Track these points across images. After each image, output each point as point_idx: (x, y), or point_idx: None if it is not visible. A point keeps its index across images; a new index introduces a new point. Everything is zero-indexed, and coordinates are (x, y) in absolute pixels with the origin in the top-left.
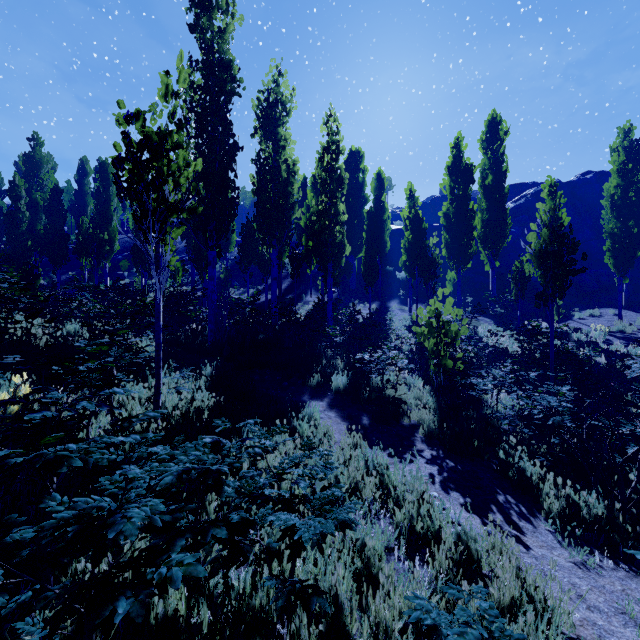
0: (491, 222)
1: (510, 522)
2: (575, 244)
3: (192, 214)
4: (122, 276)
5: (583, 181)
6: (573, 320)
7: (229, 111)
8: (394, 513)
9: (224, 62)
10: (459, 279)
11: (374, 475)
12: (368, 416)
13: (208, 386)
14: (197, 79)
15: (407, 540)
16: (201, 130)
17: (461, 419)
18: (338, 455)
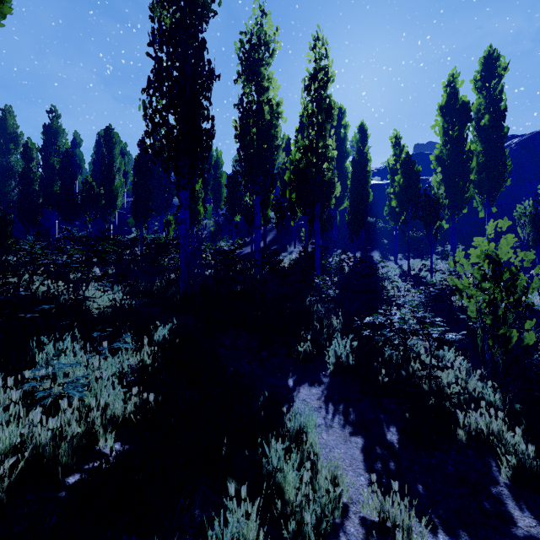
0: (487, 165)
1: None
2: None
3: None
4: (130, 231)
5: None
6: None
7: (201, 27)
8: None
9: None
10: (453, 226)
11: None
12: (393, 423)
13: (154, 360)
14: None
15: None
16: (171, 53)
17: None
18: None
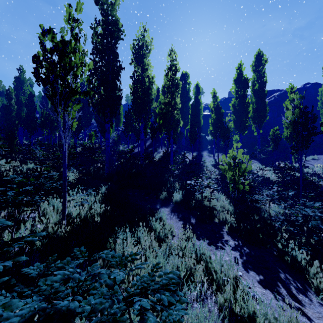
0: (258, 109)
1: (292, 296)
2: (315, 117)
3: (86, 96)
4: None
5: (305, 88)
6: (303, 161)
7: (116, 47)
8: (216, 292)
9: (114, 21)
10: (240, 139)
11: (202, 263)
12: (194, 217)
13: (102, 199)
14: (99, 31)
15: (228, 319)
16: (101, 58)
17: (251, 221)
18: (177, 246)
